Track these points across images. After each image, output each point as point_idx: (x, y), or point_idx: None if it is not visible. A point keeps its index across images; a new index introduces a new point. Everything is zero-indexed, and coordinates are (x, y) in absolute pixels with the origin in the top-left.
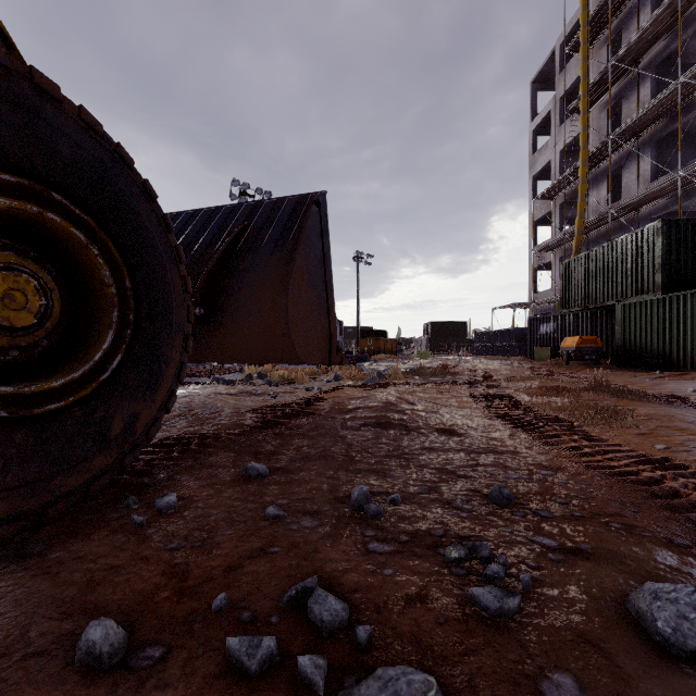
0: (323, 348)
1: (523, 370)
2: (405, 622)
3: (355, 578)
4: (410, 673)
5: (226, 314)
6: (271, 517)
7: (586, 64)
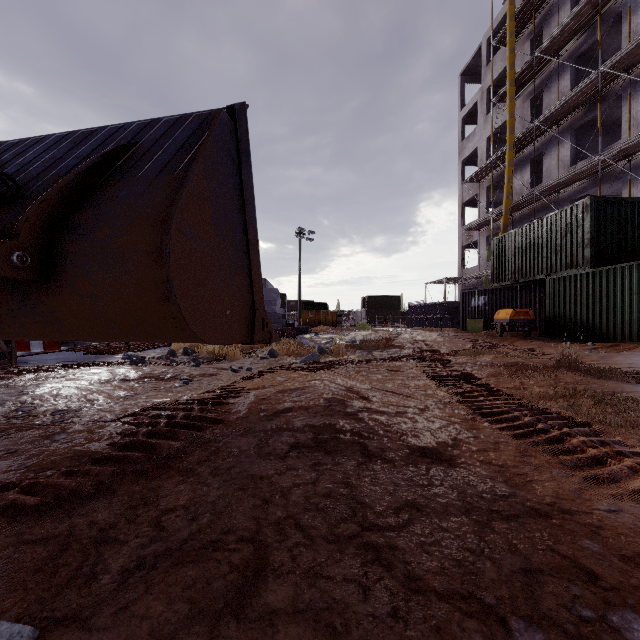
0: (241, 320)
1: (462, 342)
2: None
3: None
4: None
5: (73, 266)
6: None
7: (513, 55)
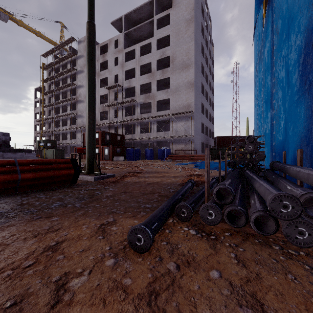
0: None
1: None
2: None
3: None
4: None
5: None
6: None
7: (43, 102)
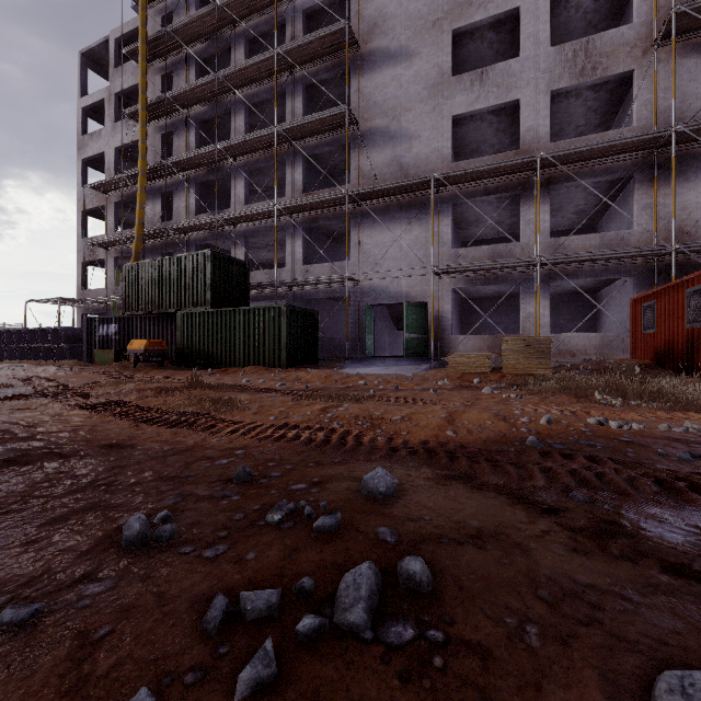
0: None
1: (93, 375)
2: (306, 566)
3: (236, 576)
4: (360, 568)
5: None
6: (25, 619)
7: (145, 80)
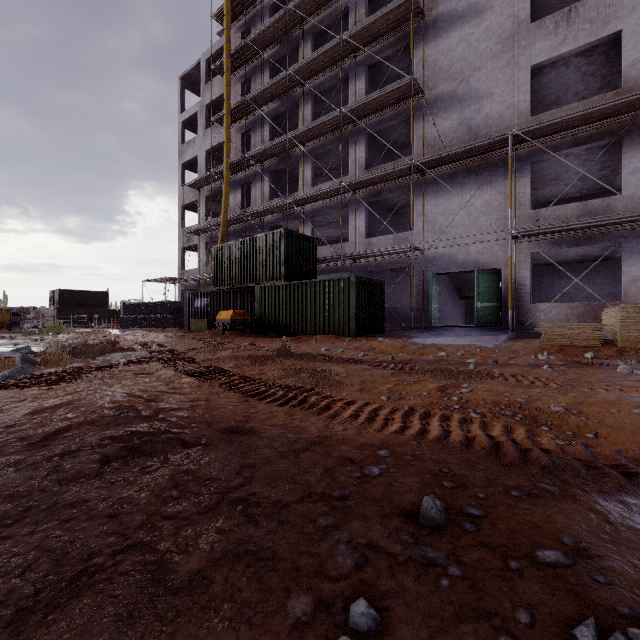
0: None
1: (192, 341)
2: None
3: None
4: None
5: None
6: None
7: (229, 88)
